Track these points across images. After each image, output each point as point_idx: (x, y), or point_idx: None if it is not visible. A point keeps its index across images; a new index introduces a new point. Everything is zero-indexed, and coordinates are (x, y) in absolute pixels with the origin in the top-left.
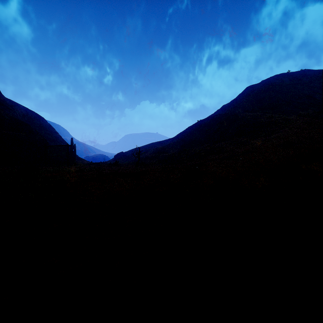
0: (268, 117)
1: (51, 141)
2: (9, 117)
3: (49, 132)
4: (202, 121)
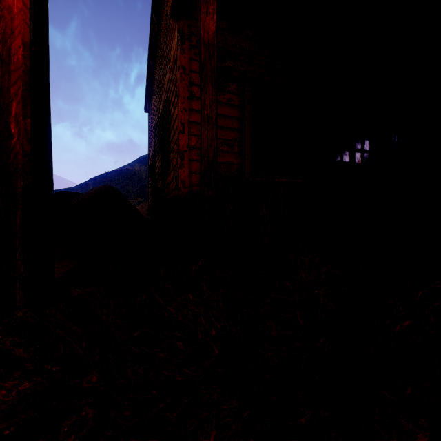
0: None
1: None
2: None
3: None
4: (109, 174)
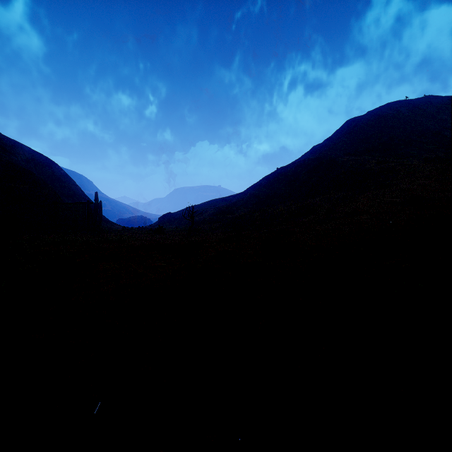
0: (379, 163)
1: (67, 196)
2: (5, 162)
3: (65, 185)
4: (283, 169)
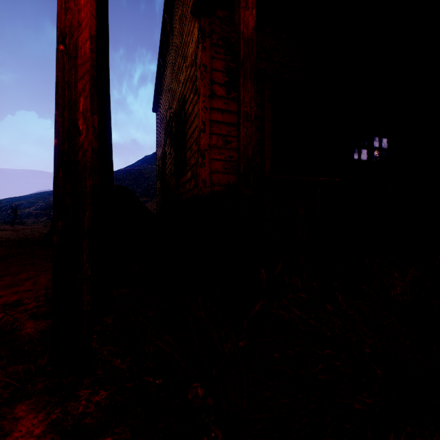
0: None
1: None
2: None
3: None
4: (114, 174)
